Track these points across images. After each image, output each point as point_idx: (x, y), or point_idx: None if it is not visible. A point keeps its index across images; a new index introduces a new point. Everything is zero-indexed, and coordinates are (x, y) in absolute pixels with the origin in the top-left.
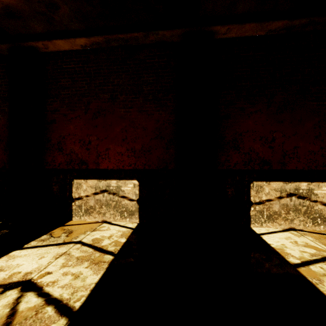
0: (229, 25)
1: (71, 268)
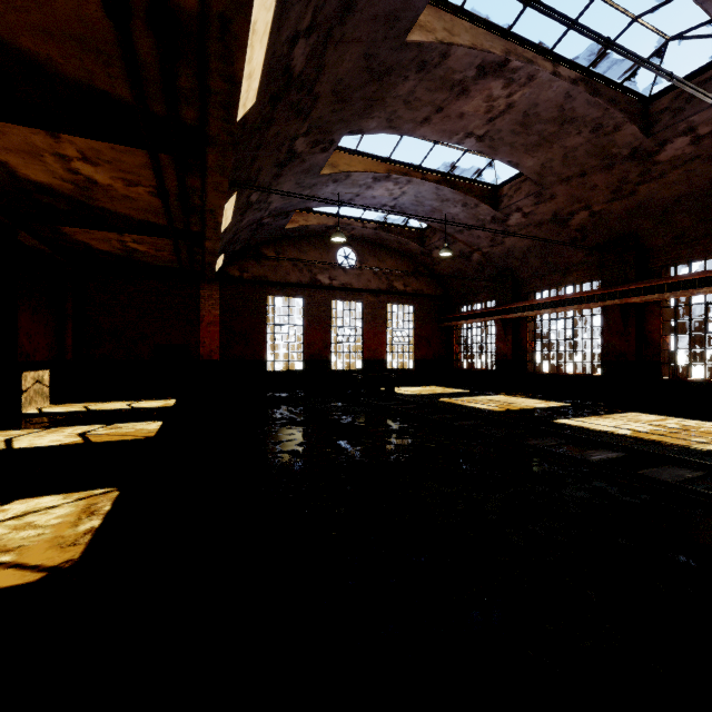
0: (30, 236)
1: (68, 431)
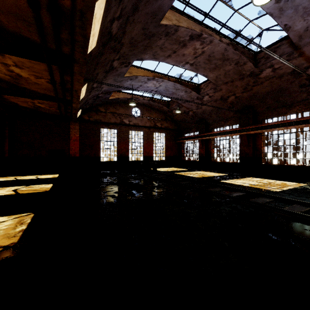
0: None
1: (7, 189)
